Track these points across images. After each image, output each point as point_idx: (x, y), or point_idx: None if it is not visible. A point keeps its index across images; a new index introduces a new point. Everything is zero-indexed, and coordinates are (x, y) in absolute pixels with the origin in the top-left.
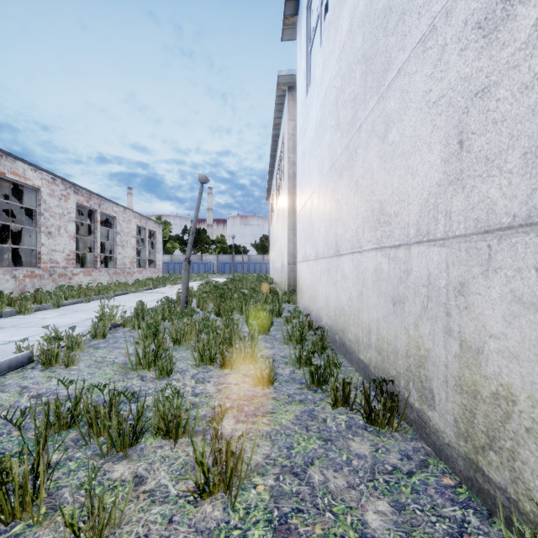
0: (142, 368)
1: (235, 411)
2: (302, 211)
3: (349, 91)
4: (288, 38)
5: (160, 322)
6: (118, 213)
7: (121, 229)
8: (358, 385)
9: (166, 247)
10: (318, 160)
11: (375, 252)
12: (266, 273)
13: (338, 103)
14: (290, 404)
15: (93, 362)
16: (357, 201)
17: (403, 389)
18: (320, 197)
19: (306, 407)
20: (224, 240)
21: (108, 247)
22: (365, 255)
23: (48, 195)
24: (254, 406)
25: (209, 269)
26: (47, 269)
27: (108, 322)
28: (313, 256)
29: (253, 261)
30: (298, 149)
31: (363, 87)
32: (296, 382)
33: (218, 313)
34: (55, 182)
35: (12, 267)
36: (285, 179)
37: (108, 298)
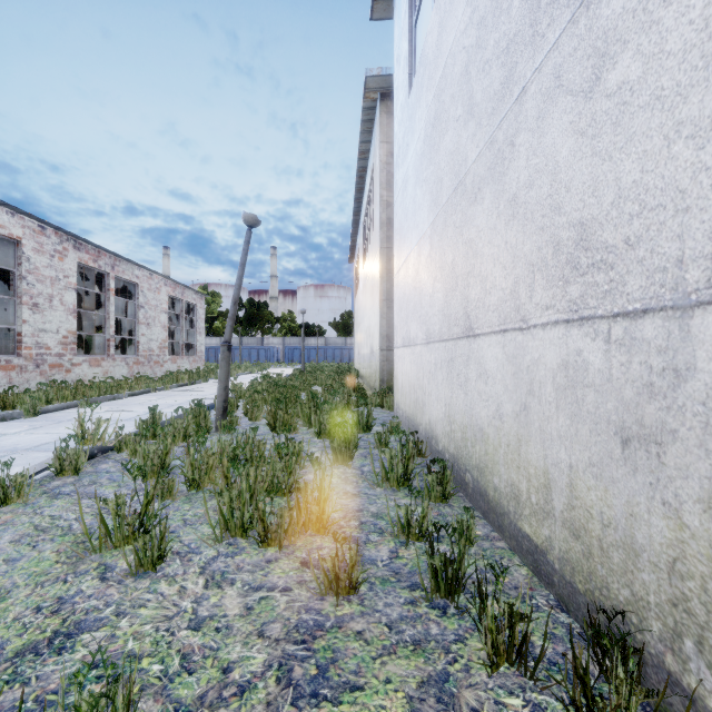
0: (113, 547)
1: (273, 682)
2: (402, 270)
3: (495, 39)
4: (381, 15)
5: (170, 448)
6: (142, 279)
7: (146, 300)
8: (526, 591)
9: (215, 327)
10: (430, 185)
11: (563, 329)
12: (350, 362)
13: (470, 73)
14: (394, 656)
15: (31, 530)
16: (515, 234)
17: (660, 644)
18: (435, 243)
19: (429, 665)
20: (293, 318)
21: (130, 326)
22: (535, 336)
23: (33, 250)
24: (316, 663)
25: (272, 356)
26: (32, 357)
27: (92, 444)
28: (421, 339)
29: (331, 345)
30: (395, 178)
31: (530, 12)
32: (402, 584)
33: (273, 426)
34: (44, 232)
35: None
36: (375, 228)
37: (92, 406)
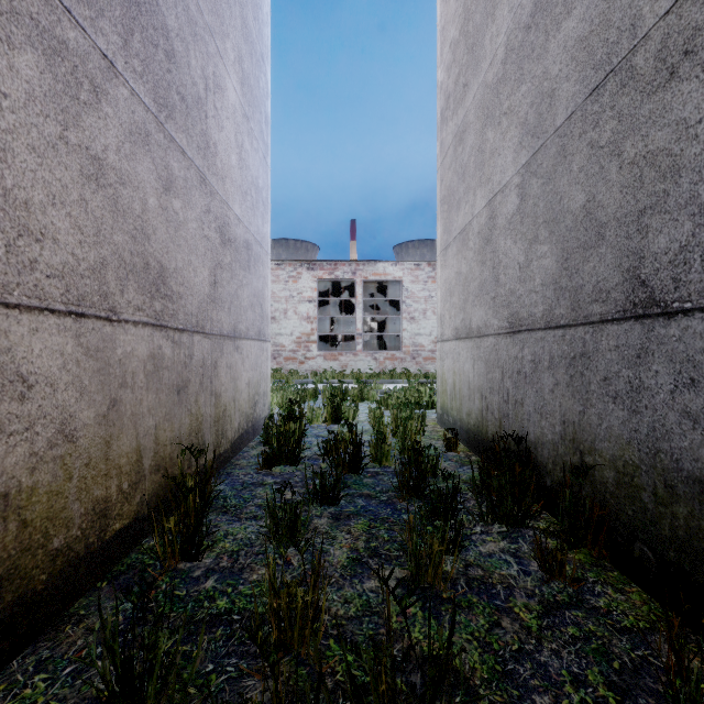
0: None
1: None
2: None
3: None
4: None
5: None
6: None
7: None
8: None
9: None
10: None
11: None
12: None
13: None
14: None
15: None
16: None
17: None
18: None
19: None
20: None
21: None
22: None
23: (411, 282)
24: None
25: None
26: (410, 352)
27: None
28: None
29: None
30: None
31: None
32: None
33: None
34: (419, 268)
35: (376, 351)
36: None
37: None
